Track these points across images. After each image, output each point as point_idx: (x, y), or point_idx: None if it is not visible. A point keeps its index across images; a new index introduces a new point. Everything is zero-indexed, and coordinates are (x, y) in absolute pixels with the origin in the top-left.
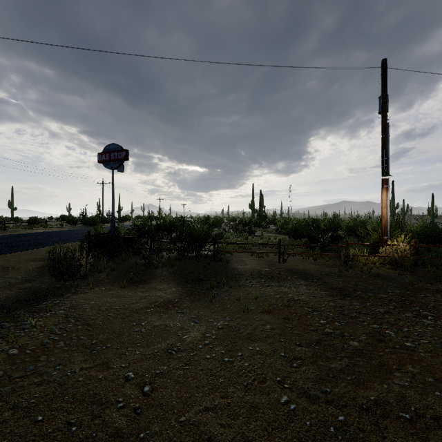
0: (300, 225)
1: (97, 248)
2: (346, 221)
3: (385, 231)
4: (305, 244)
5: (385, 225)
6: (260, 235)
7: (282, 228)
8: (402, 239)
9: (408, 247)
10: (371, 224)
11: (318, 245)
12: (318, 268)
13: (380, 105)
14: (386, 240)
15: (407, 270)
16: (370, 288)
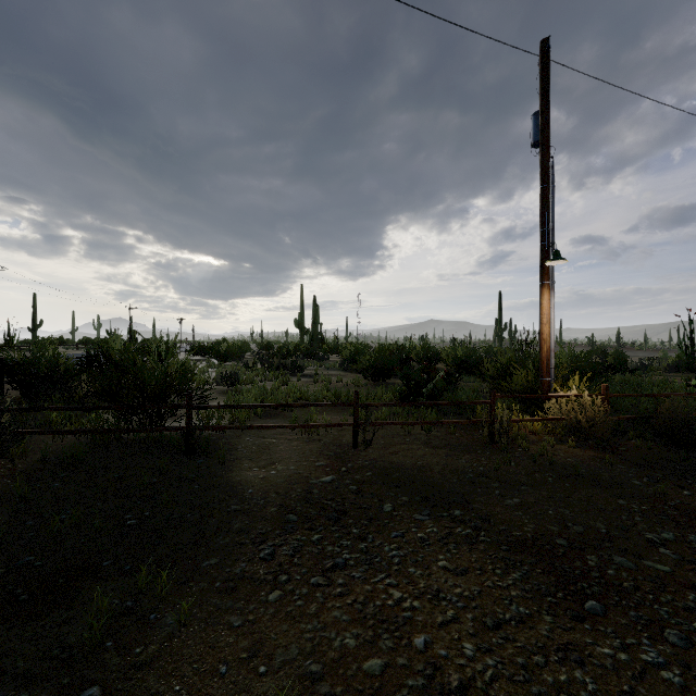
0: (383, 356)
1: None
2: (447, 348)
3: (547, 367)
4: (400, 393)
5: (547, 356)
6: (312, 375)
7: (350, 360)
8: (577, 384)
9: (600, 400)
10: (504, 354)
11: (437, 402)
12: (446, 461)
13: (536, 129)
14: (549, 385)
15: (602, 447)
16: (601, 530)
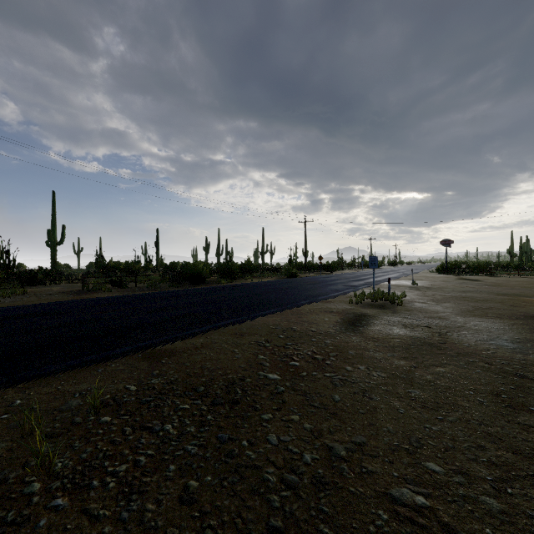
0: None
1: (446, 271)
2: None
3: None
4: None
5: None
6: None
7: None
8: None
9: None
10: None
11: None
12: (533, 277)
13: None
14: None
15: None
16: None
